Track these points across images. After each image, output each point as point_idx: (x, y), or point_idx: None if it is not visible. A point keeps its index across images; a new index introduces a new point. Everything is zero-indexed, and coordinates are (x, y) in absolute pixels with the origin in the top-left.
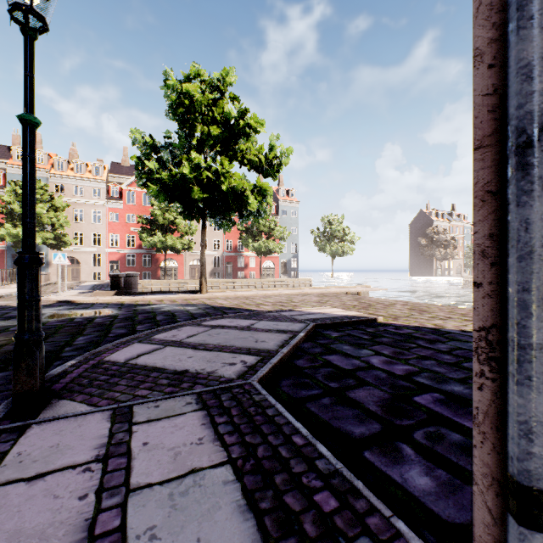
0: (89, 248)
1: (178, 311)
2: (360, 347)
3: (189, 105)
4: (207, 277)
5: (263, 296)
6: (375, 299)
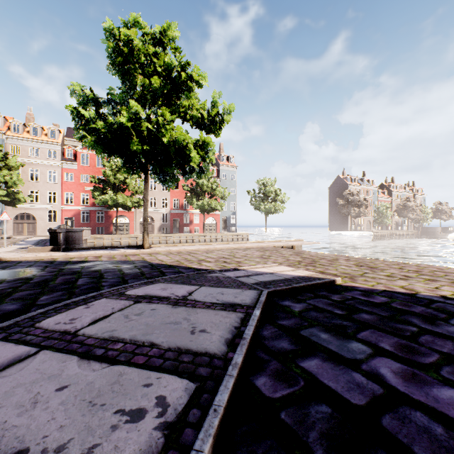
0: (45, 205)
1: (109, 271)
2: (343, 335)
3: (128, 53)
4: (156, 231)
5: (205, 251)
6: (315, 254)
